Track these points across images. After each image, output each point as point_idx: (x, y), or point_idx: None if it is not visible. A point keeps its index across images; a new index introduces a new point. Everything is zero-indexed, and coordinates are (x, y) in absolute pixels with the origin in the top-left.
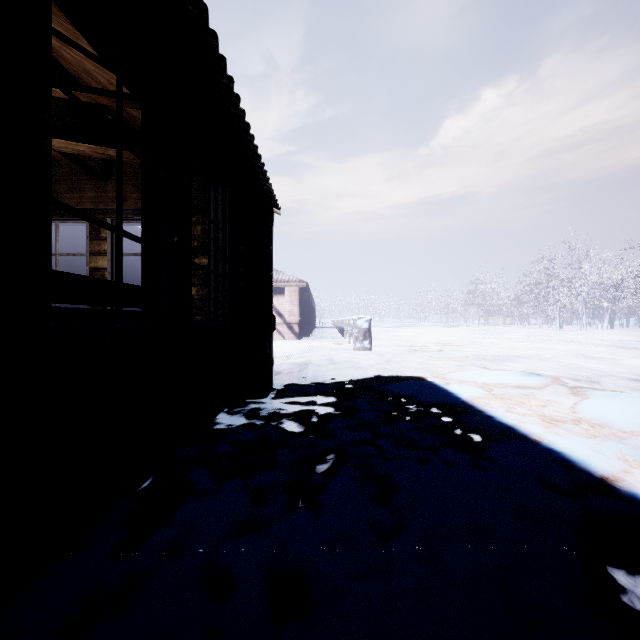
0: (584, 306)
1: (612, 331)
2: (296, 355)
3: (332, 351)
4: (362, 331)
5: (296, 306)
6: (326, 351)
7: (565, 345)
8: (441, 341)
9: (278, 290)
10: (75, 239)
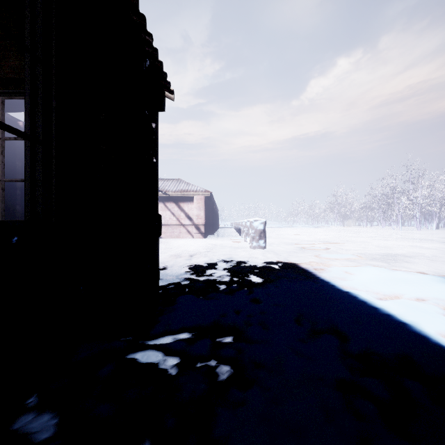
0: (420, 212)
1: (441, 230)
2: (199, 253)
3: (232, 249)
4: (258, 232)
5: (202, 211)
6: (226, 249)
7: (424, 243)
8: (319, 239)
9: (188, 198)
10: (12, 153)
